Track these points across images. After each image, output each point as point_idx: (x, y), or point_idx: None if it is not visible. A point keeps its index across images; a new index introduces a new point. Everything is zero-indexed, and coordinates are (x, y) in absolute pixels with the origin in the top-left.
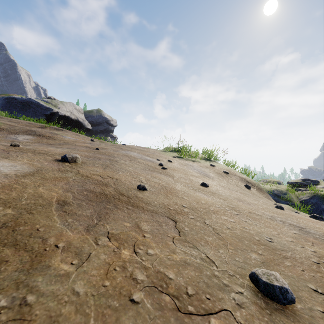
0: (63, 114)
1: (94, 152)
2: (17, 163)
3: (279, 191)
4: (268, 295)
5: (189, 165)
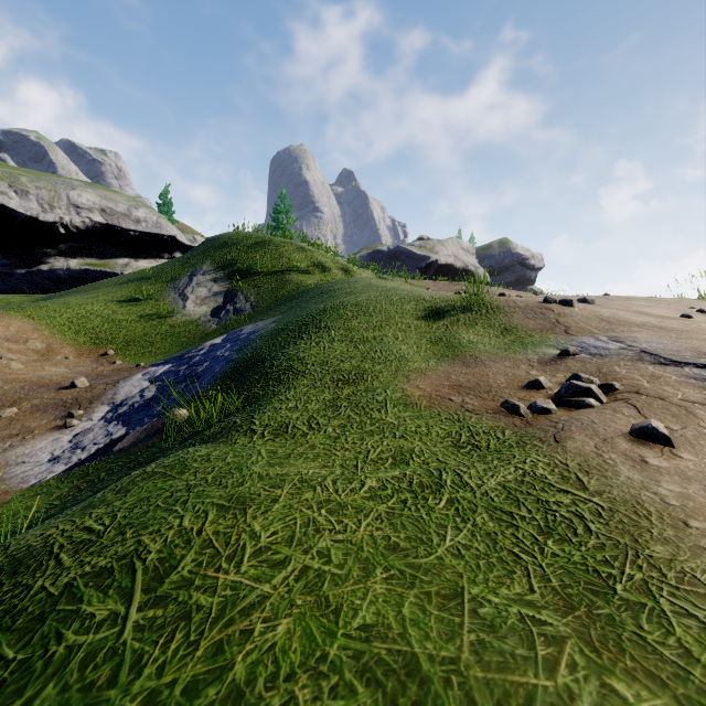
0: (444, 262)
1: None
2: None
3: None
4: None
5: None
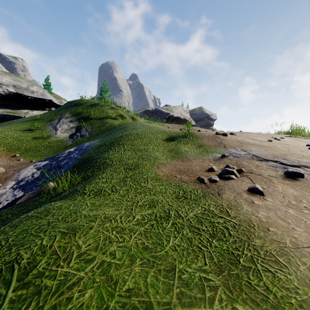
0: (176, 116)
1: None
2: None
3: None
4: None
5: (300, 140)
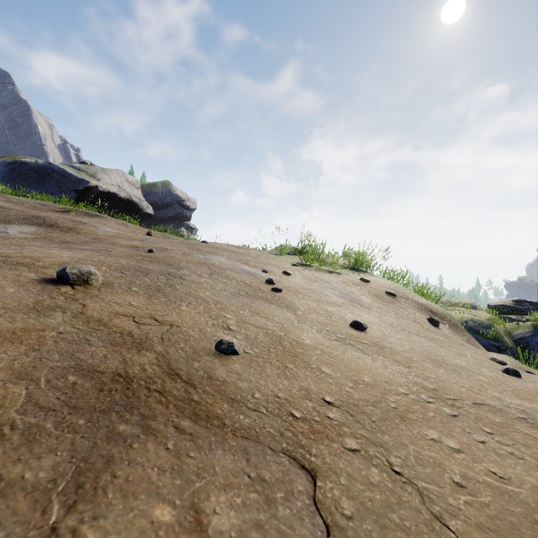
0: (106, 190)
1: (141, 258)
2: None
3: (476, 322)
4: None
5: (323, 280)
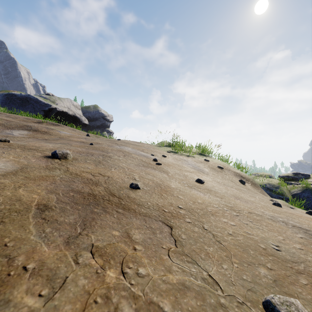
0: (61, 110)
1: (88, 147)
2: (1, 160)
3: (271, 185)
4: None
5: (183, 160)
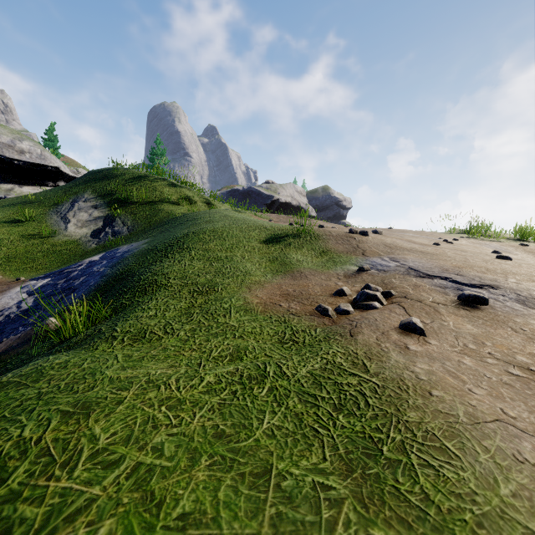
0: (284, 201)
1: None
2: None
3: None
4: (500, 258)
5: (483, 244)
